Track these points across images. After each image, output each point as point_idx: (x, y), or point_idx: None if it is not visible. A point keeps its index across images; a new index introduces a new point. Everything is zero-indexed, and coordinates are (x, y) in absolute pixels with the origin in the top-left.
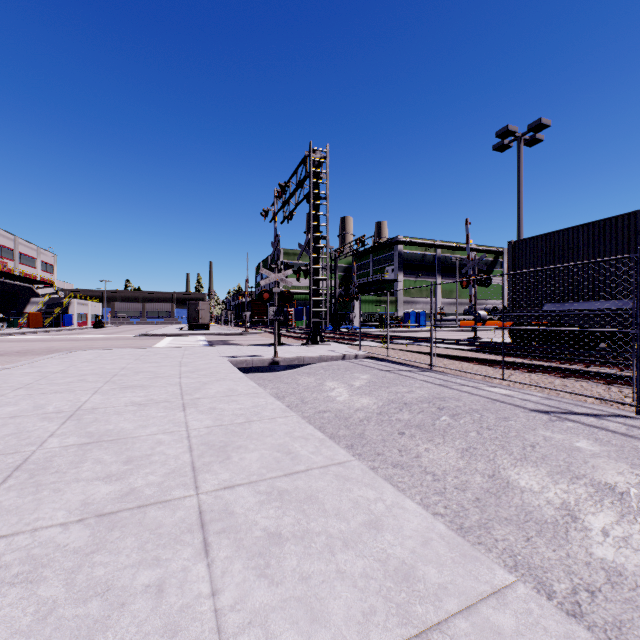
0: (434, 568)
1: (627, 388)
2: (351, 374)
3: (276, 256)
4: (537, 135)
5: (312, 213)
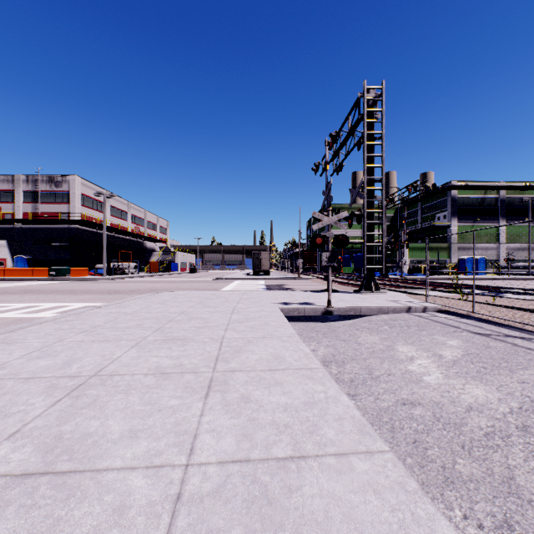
0: None
1: None
2: (430, 336)
3: (327, 204)
4: None
5: (366, 155)
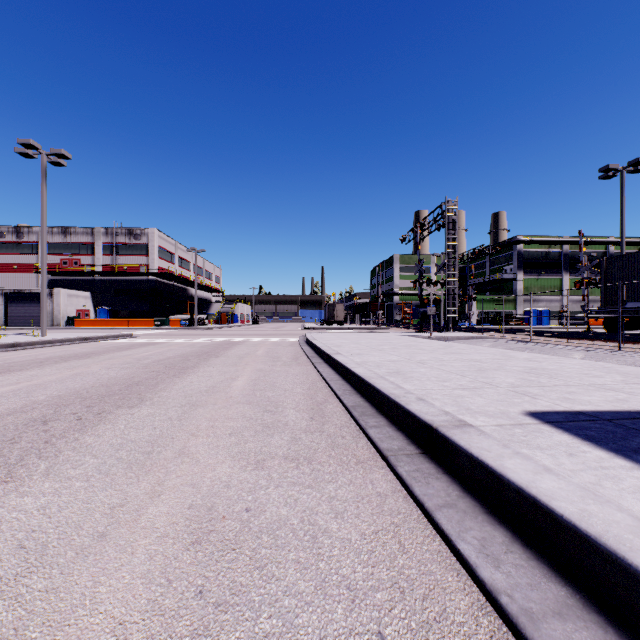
0: (509, 351)
1: (632, 344)
2: (480, 343)
3: (420, 273)
4: (639, 166)
5: (446, 244)
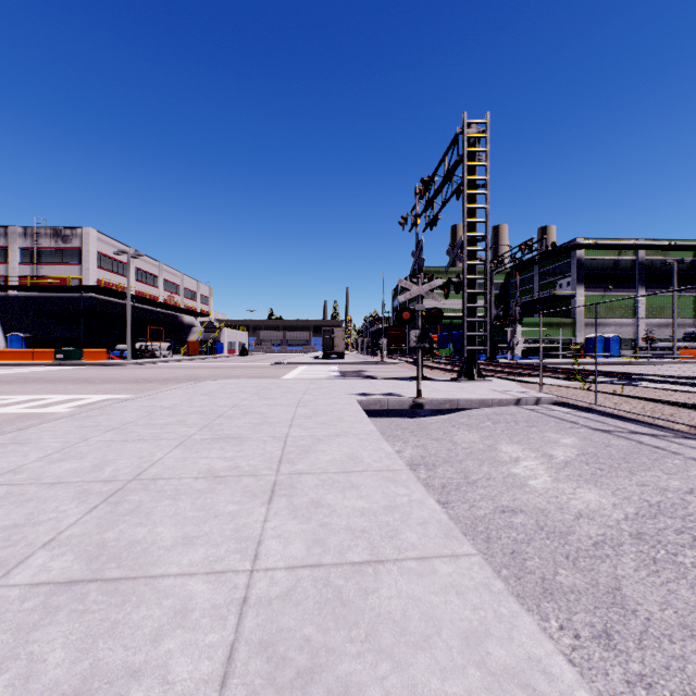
0: None
1: None
2: (540, 433)
3: (418, 268)
4: None
5: (466, 207)
